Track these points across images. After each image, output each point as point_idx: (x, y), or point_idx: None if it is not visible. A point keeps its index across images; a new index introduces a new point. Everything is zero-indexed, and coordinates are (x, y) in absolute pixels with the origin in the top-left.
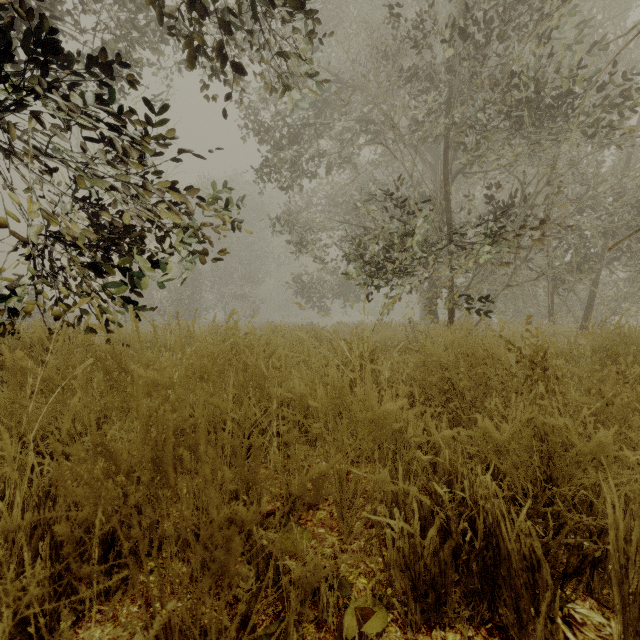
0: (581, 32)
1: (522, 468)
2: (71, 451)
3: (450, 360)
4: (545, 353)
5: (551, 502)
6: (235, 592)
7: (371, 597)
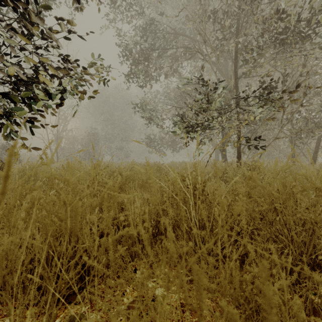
0: None
1: None
2: None
3: (274, 192)
4: None
5: None
6: None
7: None
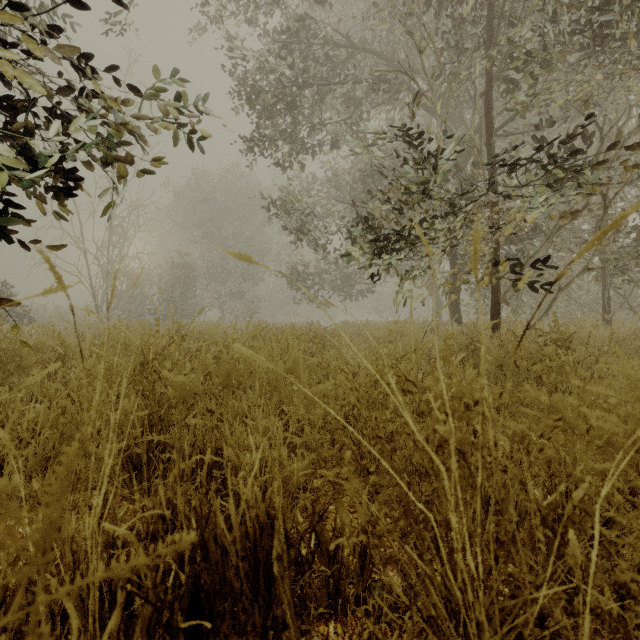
0: None
1: None
2: None
3: None
4: None
5: None
6: None
7: None
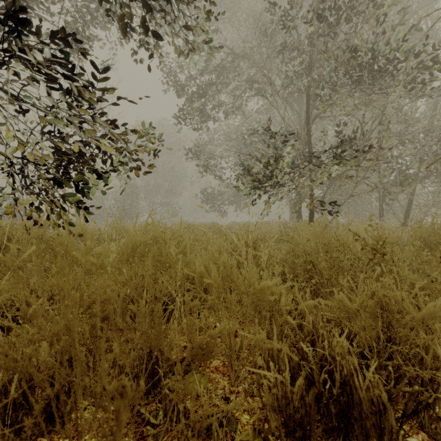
0: (404, 16)
1: (368, 330)
2: (4, 322)
3: (312, 248)
4: (384, 242)
5: (390, 356)
6: (140, 436)
7: (252, 431)
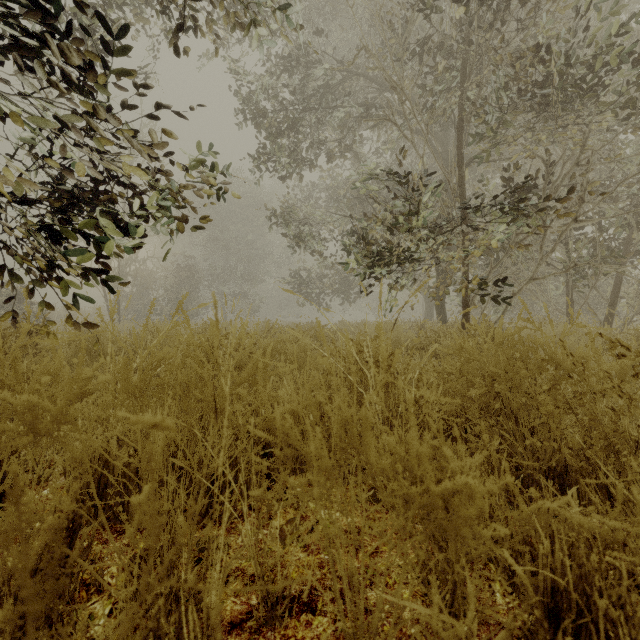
0: None
1: None
2: None
3: (497, 368)
4: None
5: None
6: None
7: None
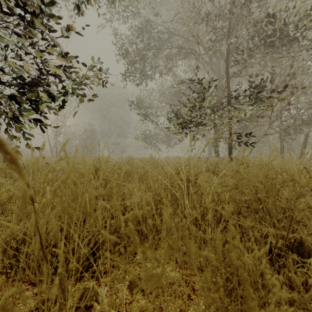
0: None
1: None
2: None
3: (258, 183)
4: None
5: None
6: None
7: None
